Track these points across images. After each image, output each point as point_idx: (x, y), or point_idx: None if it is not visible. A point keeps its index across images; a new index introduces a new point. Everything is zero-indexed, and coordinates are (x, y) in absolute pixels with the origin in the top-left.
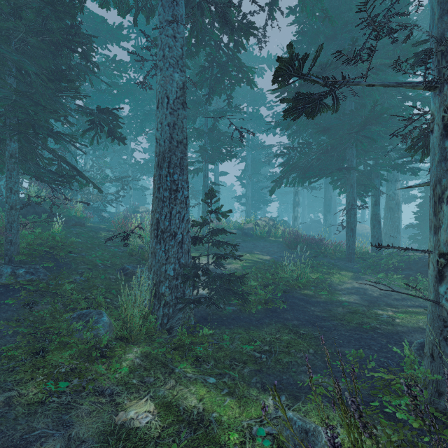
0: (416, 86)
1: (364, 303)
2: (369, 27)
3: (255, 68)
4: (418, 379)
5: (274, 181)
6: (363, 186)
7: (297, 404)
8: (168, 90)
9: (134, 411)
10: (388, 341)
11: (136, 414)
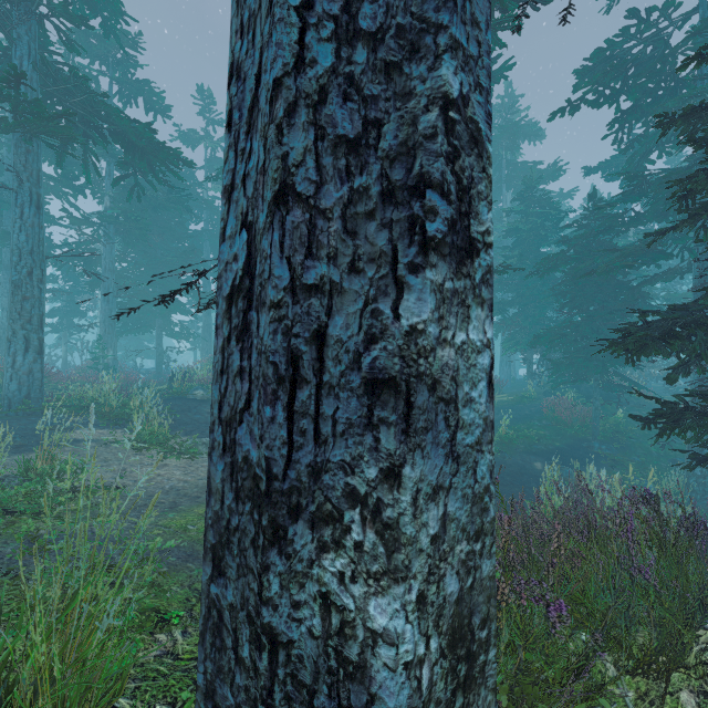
0: None
1: None
2: None
3: None
4: None
5: None
6: None
7: None
8: None
9: None
10: None
11: None
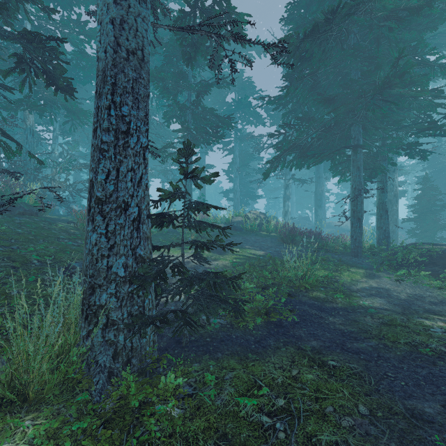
0: None
1: (395, 309)
2: None
3: (248, 15)
4: None
5: (269, 162)
6: (370, 170)
7: None
8: None
9: None
10: None
11: None
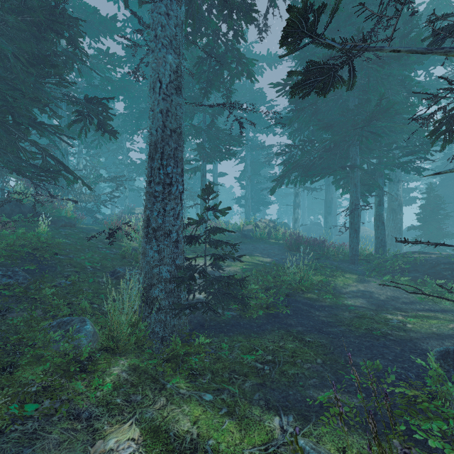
0: (450, 52)
1: (371, 307)
2: (374, 20)
3: (256, 60)
4: (453, 399)
5: (275, 180)
6: (367, 186)
7: (308, 426)
8: (160, 74)
9: (115, 439)
10: (402, 349)
11: (116, 443)
